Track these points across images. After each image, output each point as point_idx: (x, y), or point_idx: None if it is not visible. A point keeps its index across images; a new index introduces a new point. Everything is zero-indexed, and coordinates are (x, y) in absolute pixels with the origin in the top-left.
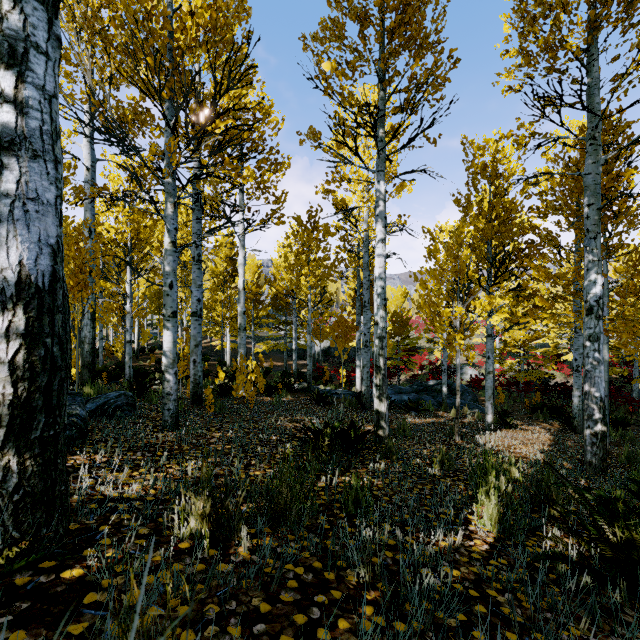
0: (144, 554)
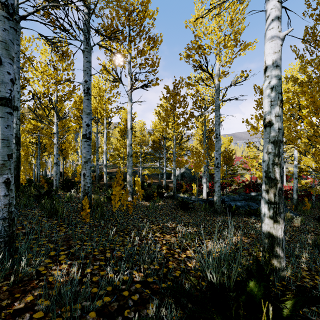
0: None
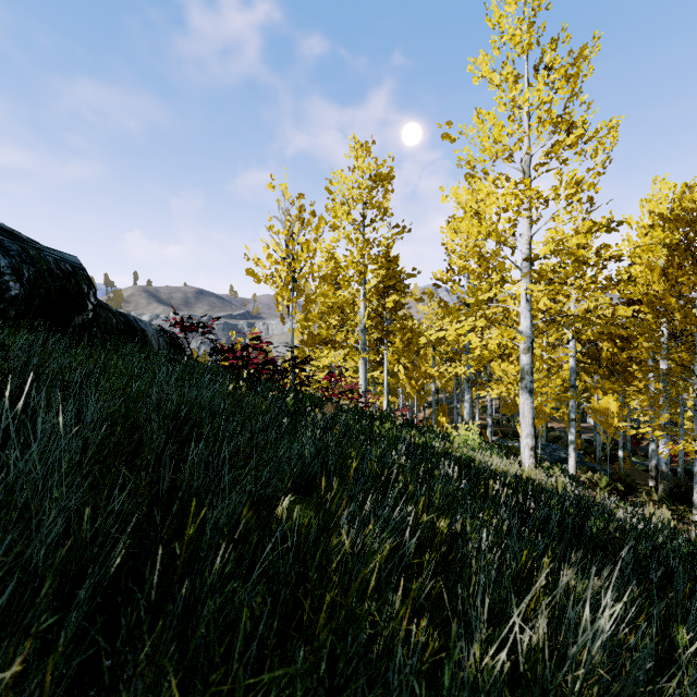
0: None
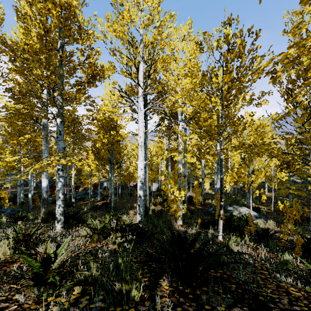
0: None
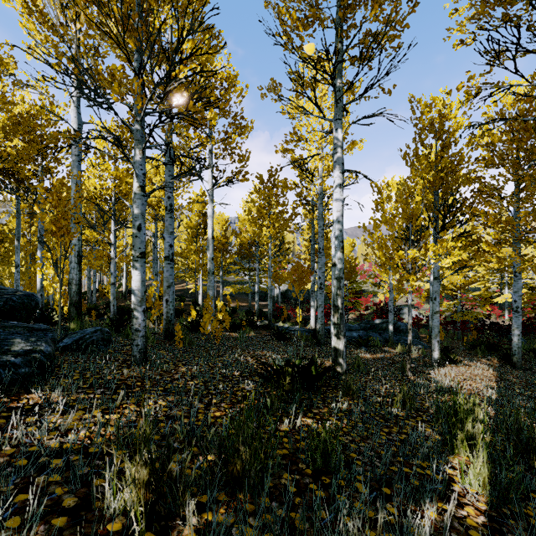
0: None
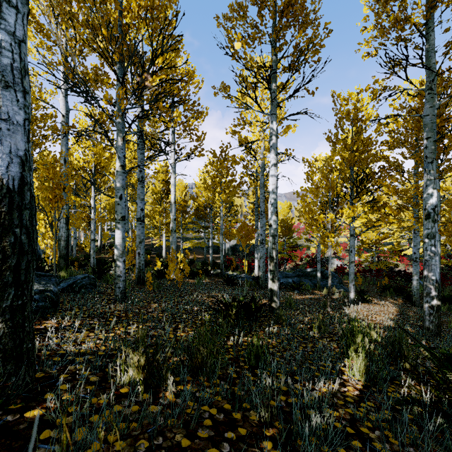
0: (91, 398)
